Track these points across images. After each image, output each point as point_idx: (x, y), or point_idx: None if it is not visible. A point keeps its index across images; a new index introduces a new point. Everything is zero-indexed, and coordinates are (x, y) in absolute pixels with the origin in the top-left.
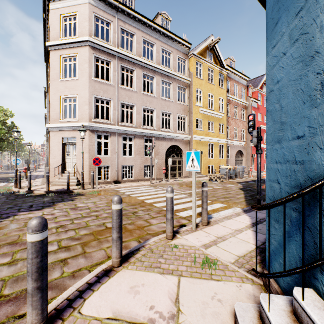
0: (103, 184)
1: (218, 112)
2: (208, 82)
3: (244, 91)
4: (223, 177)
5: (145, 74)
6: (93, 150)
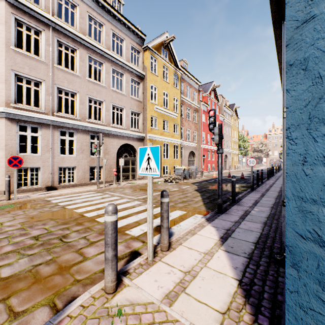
0: (29, 191)
1: (173, 111)
2: (163, 79)
3: (196, 94)
4: (178, 178)
5: (91, 58)
6: (12, 146)
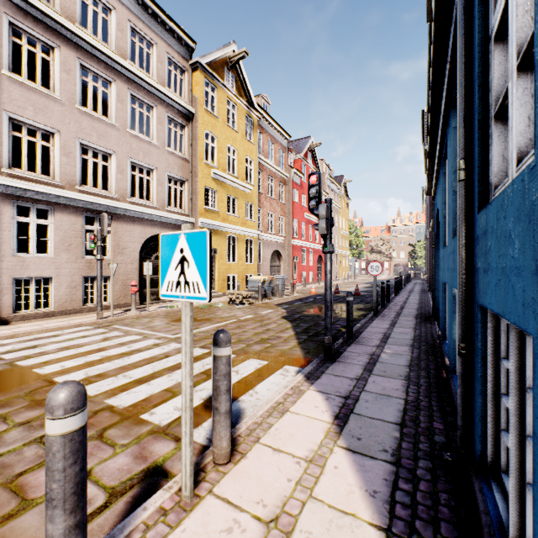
0: None
1: (244, 181)
2: (227, 124)
3: (283, 156)
4: (252, 296)
5: (87, 68)
6: None
